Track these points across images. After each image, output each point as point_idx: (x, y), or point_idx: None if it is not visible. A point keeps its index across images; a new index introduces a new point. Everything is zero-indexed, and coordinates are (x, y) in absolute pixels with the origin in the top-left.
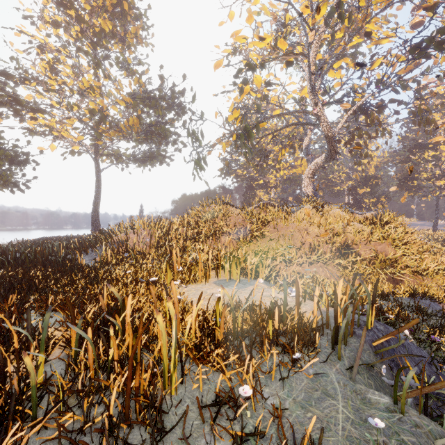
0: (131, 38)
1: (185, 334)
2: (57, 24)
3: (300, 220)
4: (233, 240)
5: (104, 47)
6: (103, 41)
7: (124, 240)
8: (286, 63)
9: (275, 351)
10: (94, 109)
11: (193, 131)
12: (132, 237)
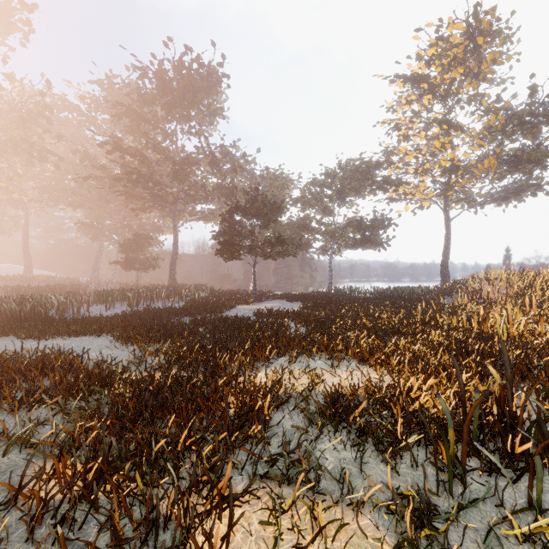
0: (486, 68)
1: (514, 329)
2: (411, 101)
3: None
4: None
5: (454, 94)
6: (454, 89)
7: (477, 289)
8: None
9: None
10: (446, 167)
11: None
12: (486, 287)
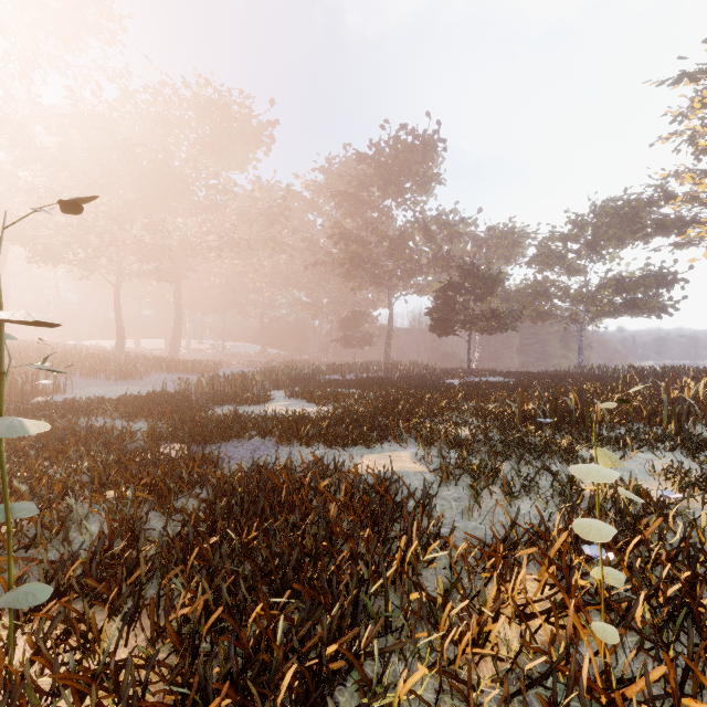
0: None
1: None
2: None
3: None
4: None
5: None
6: None
7: None
8: None
9: None
10: None
11: None
12: None
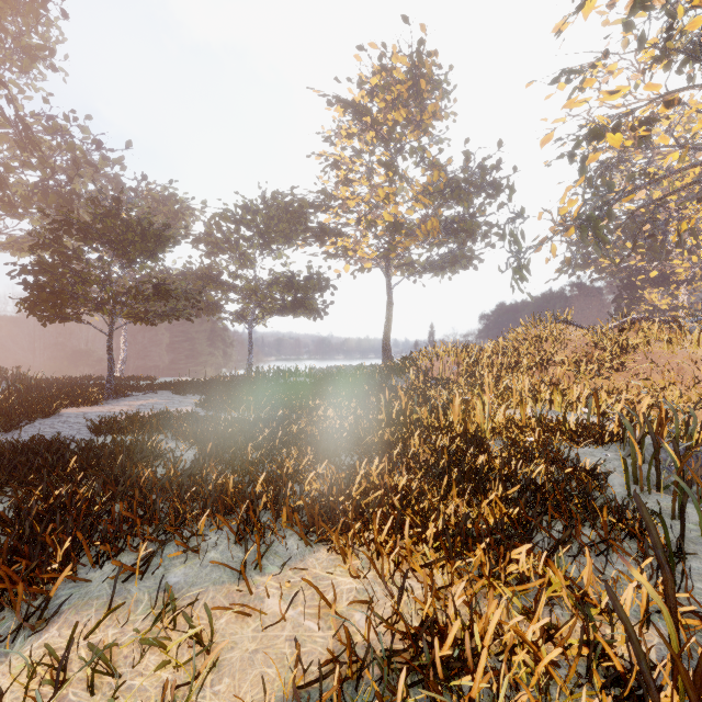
0: (428, 119)
1: (495, 420)
2: (352, 135)
3: (701, 344)
4: (569, 373)
5: (397, 141)
6: (397, 134)
7: (430, 367)
8: (665, 104)
9: (564, 438)
10: (391, 222)
11: (511, 232)
12: (436, 365)
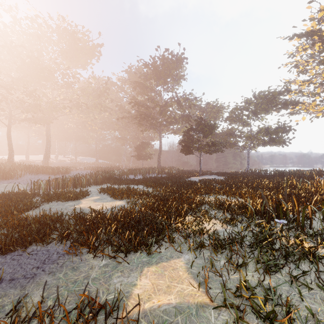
0: None
1: None
2: (306, 48)
3: None
4: None
5: None
6: None
7: None
8: None
9: None
10: None
11: None
12: None
